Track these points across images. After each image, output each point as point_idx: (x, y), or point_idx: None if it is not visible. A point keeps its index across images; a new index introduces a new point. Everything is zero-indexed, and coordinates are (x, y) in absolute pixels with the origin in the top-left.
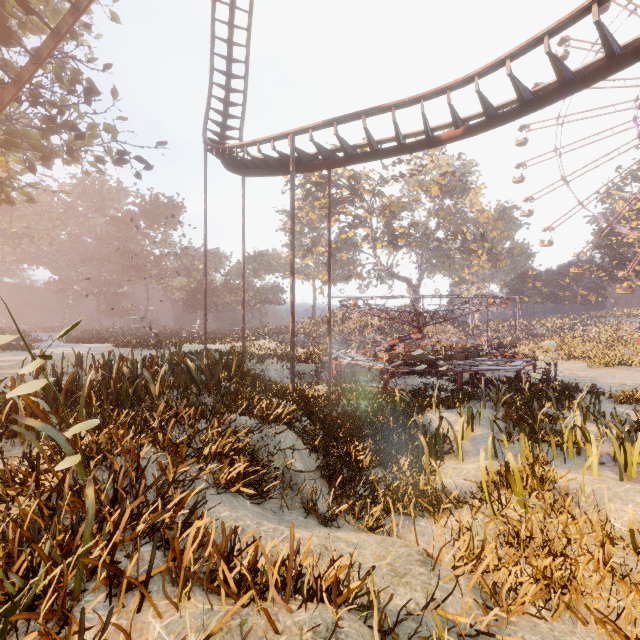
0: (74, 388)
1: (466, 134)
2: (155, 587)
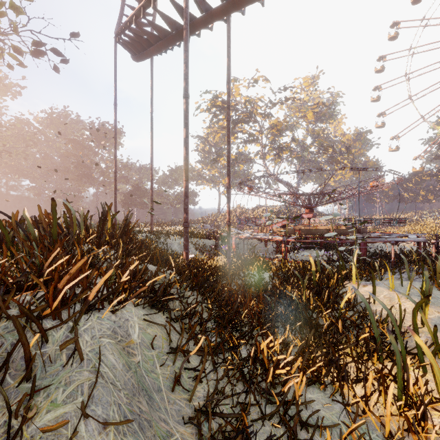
0: None
1: None
2: None
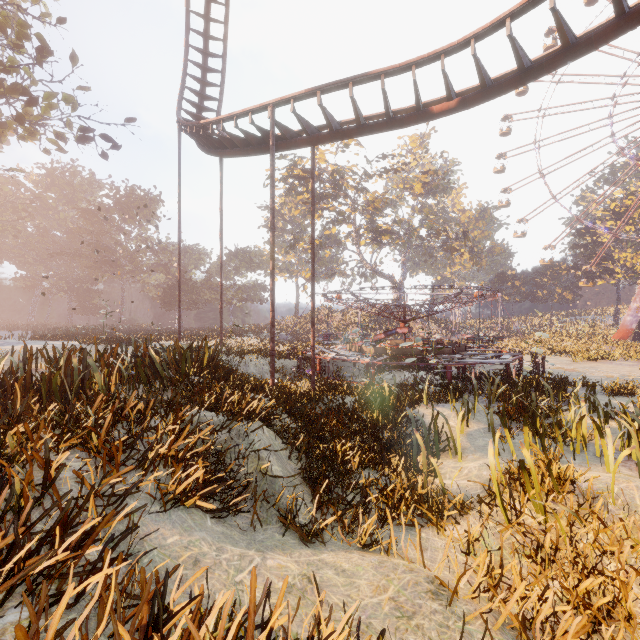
0: (6, 382)
1: (460, 106)
2: None
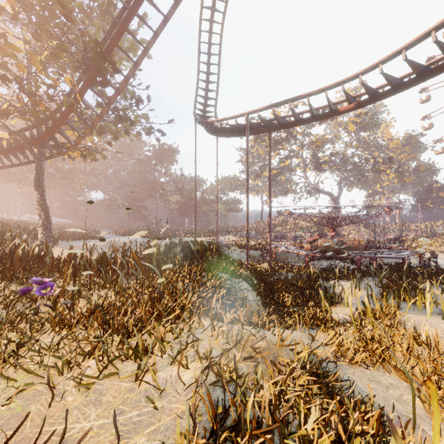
0: (140, 257)
1: (356, 107)
2: (201, 316)
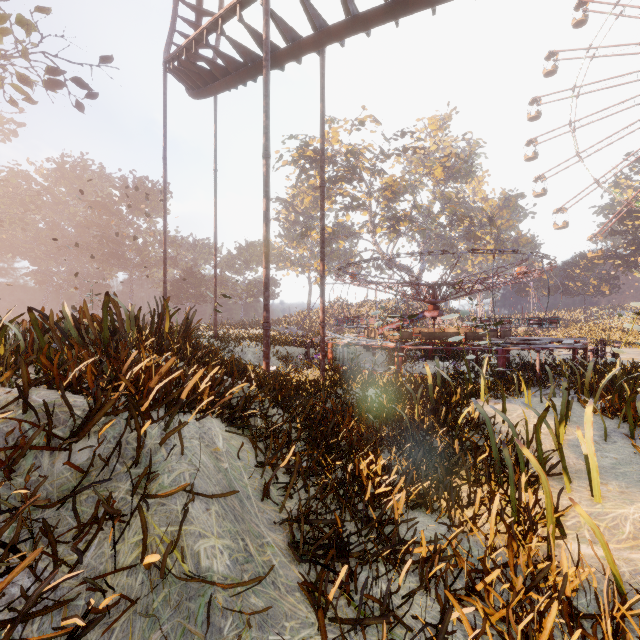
0: None
1: None
2: None
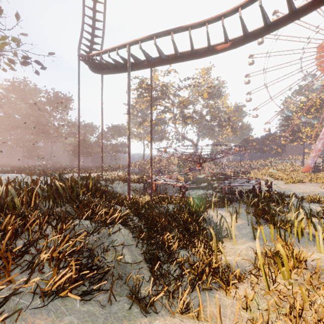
0: None
1: (232, 46)
2: None
